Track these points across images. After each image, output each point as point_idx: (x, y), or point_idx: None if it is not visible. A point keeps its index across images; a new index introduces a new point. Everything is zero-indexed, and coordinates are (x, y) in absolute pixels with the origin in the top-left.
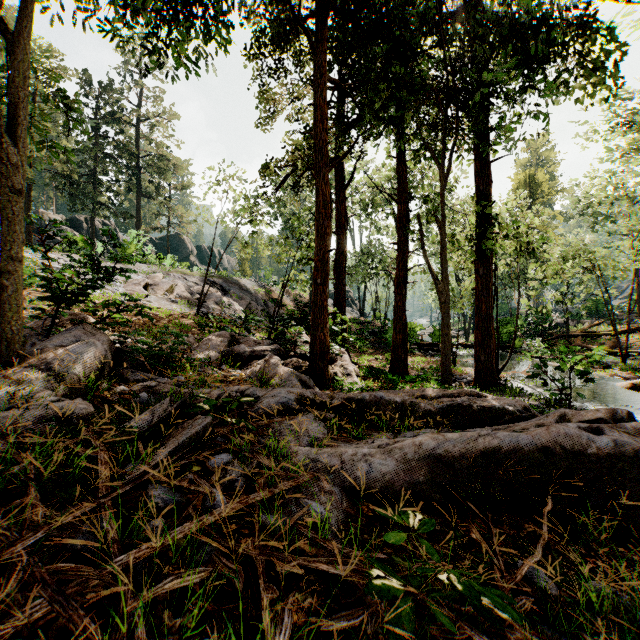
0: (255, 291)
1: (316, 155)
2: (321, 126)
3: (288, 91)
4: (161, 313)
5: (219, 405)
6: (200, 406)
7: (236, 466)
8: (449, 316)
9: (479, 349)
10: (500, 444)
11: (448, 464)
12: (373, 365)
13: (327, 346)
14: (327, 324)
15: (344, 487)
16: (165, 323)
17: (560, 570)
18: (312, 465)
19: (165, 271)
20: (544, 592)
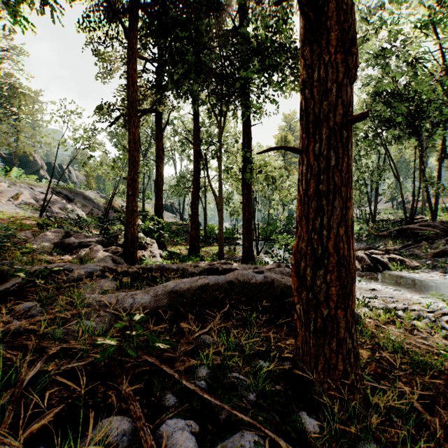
0: (97, 200)
1: (128, 107)
2: (132, 88)
3: (120, 55)
4: (3, 215)
5: (36, 275)
6: (17, 275)
7: (38, 308)
8: (222, 218)
9: (244, 239)
10: (210, 282)
11: (180, 295)
12: (183, 252)
13: (136, 237)
14: (137, 222)
15: (115, 313)
16: (5, 223)
17: (220, 336)
18: (96, 303)
19: (12, 181)
20: (207, 345)
